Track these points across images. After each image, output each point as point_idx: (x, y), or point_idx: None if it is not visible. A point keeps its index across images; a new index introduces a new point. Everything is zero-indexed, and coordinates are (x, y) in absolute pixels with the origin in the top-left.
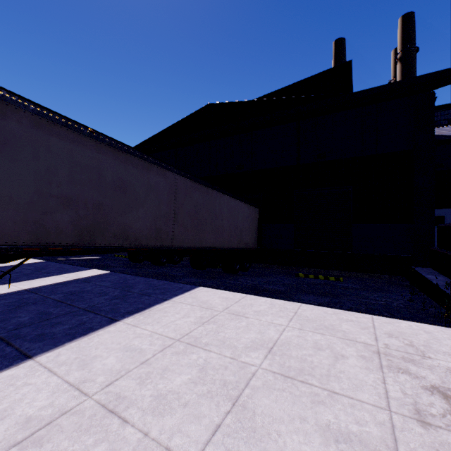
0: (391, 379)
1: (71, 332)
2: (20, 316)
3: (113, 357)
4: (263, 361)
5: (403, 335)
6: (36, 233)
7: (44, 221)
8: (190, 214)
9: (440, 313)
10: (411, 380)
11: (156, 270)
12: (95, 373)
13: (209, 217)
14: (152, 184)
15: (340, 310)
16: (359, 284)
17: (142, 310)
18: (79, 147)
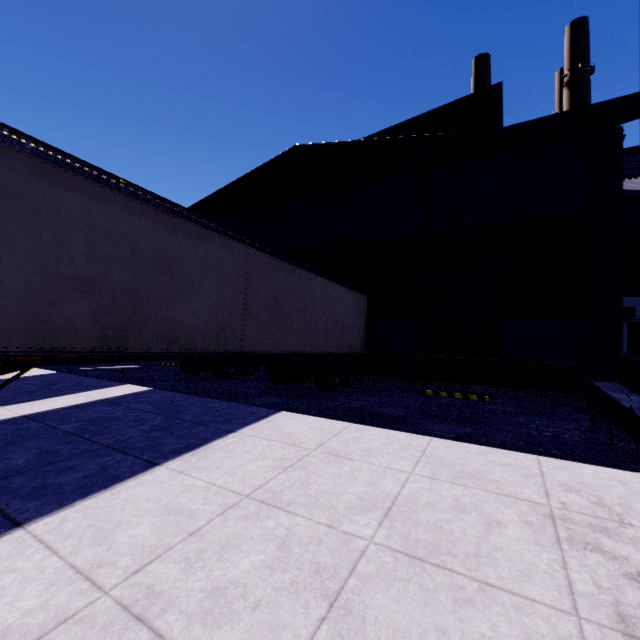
0: (575, 561)
1: (86, 484)
2: (11, 458)
3: (146, 524)
4: (376, 530)
5: (587, 488)
6: (36, 333)
7: (49, 315)
8: (268, 304)
9: (636, 452)
10: (607, 562)
11: (219, 386)
12: (117, 552)
13: (296, 309)
14: (212, 261)
15: (490, 448)
16: (513, 405)
17: (195, 448)
18: (103, 206)
